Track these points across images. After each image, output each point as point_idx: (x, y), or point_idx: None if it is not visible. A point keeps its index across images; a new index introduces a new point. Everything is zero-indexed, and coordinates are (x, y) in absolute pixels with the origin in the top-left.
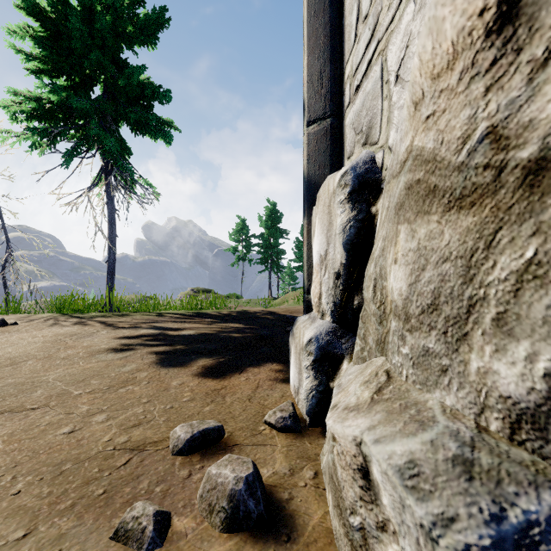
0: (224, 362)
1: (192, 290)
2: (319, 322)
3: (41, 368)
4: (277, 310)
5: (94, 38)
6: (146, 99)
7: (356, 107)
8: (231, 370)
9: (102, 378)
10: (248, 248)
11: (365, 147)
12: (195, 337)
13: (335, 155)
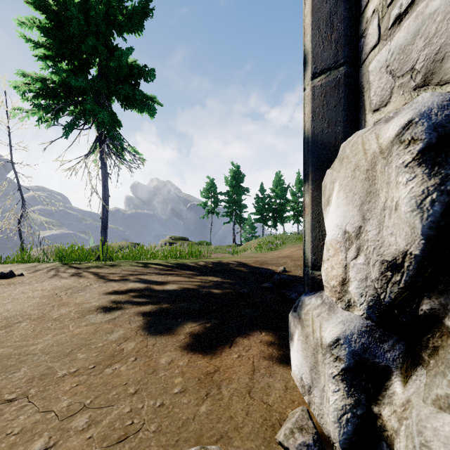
0: (210, 328)
1: (170, 238)
2: (344, 314)
3: (32, 332)
4: (247, 261)
5: (89, 25)
6: (134, 78)
7: (397, 42)
8: (220, 341)
9: (89, 350)
10: (216, 203)
11: (423, 90)
12: (179, 292)
13: (349, 109)
